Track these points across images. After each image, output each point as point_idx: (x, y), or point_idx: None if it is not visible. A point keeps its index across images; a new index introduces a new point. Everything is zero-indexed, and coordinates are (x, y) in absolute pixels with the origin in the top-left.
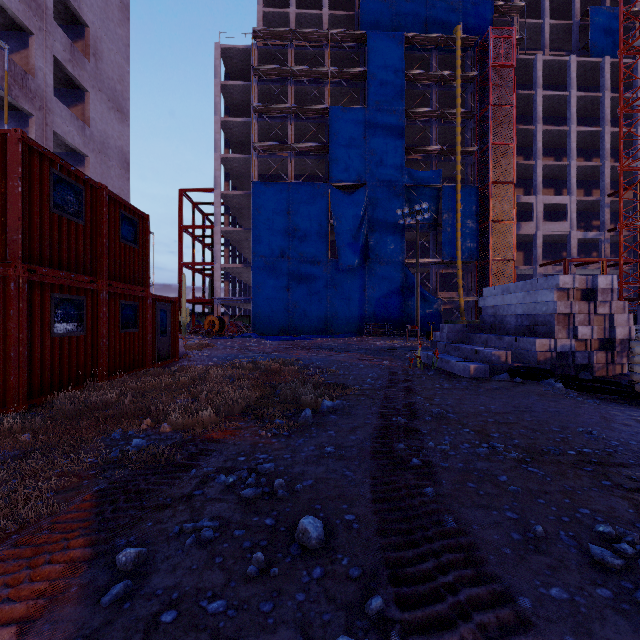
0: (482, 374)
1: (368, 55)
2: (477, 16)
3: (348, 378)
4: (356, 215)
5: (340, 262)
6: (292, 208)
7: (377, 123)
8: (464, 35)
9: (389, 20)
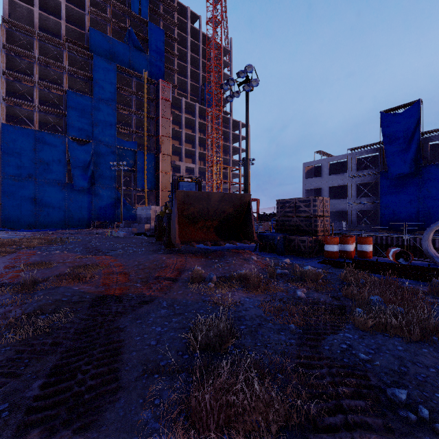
0: (128, 235)
1: (94, 68)
2: (157, 67)
3: (79, 239)
4: (86, 158)
5: (75, 185)
6: (38, 147)
7: (100, 108)
8: (149, 77)
9: (108, 49)
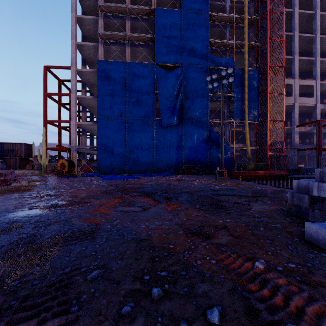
0: None
1: None
2: None
3: None
4: (174, 87)
5: (163, 120)
6: (128, 80)
7: (189, 22)
8: None
9: None
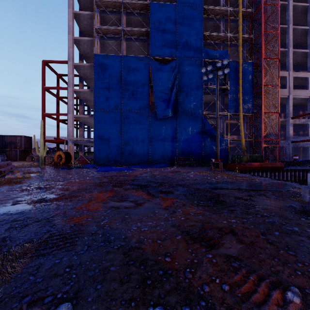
0: None
1: None
2: None
3: None
4: (169, 79)
5: (158, 113)
6: (123, 74)
7: (184, 15)
8: None
9: None
